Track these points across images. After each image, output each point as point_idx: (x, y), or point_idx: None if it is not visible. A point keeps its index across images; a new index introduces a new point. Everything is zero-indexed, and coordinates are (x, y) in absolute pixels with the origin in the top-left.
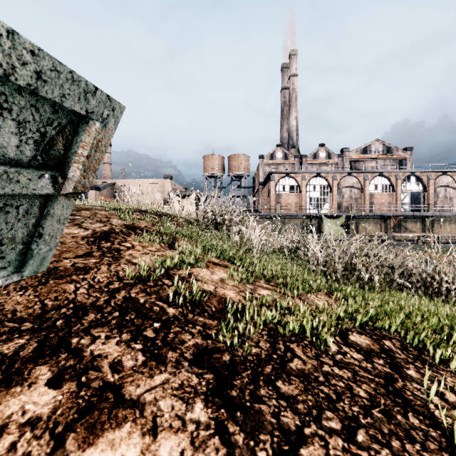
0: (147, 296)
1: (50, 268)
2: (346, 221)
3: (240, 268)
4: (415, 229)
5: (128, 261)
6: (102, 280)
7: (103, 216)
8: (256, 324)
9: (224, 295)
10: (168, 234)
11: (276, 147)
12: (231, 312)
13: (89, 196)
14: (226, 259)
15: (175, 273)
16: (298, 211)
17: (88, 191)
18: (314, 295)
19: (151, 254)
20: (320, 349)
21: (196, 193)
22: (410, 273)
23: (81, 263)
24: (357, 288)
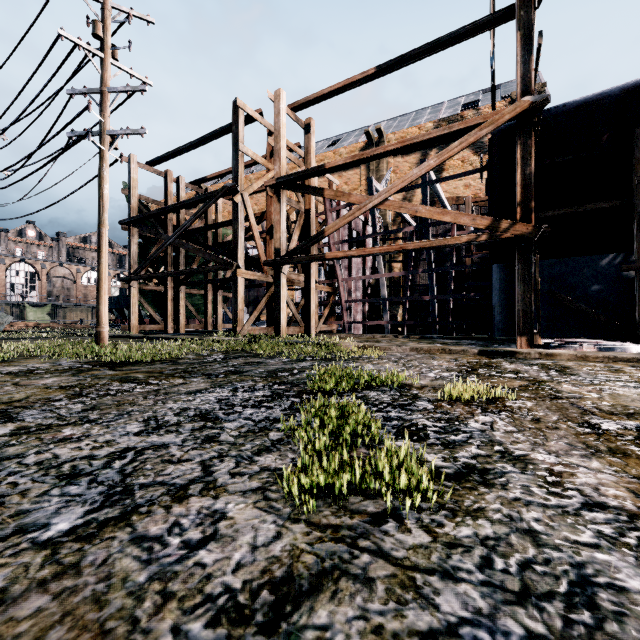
0: None
1: None
2: (54, 310)
3: None
4: None
5: None
6: None
7: None
8: None
9: None
10: None
11: None
12: None
13: None
14: None
15: None
16: None
17: None
18: None
19: None
20: None
21: None
22: None
23: None
24: None
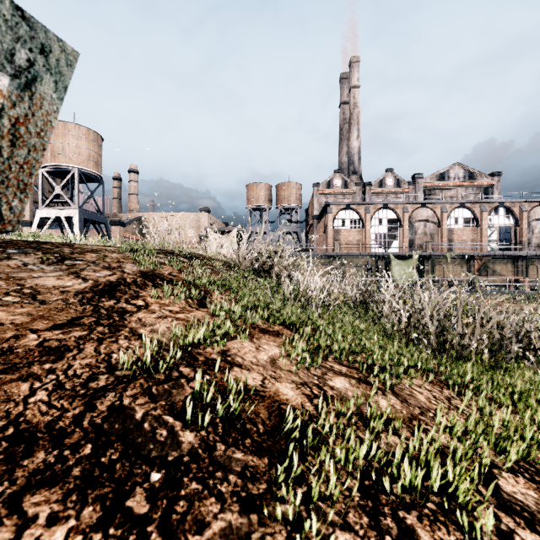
0: (150, 404)
1: (0, 351)
2: (420, 263)
3: (300, 343)
4: (505, 271)
5: (133, 332)
6: (80, 372)
7: (114, 260)
8: (335, 461)
9: (278, 395)
10: (199, 285)
11: (333, 174)
12: (291, 438)
13: (112, 233)
14: (277, 323)
15: (202, 353)
16: (361, 250)
17: (15, 228)
18: (409, 380)
19: (170, 317)
20: (463, 526)
21: (238, 229)
22: (518, 334)
23: (55, 341)
24: (469, 367)
